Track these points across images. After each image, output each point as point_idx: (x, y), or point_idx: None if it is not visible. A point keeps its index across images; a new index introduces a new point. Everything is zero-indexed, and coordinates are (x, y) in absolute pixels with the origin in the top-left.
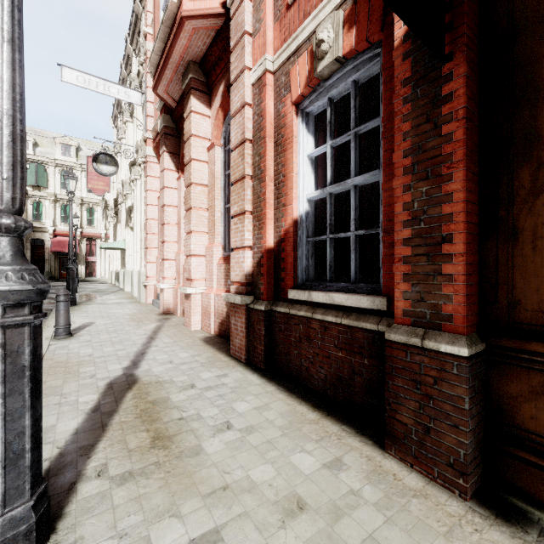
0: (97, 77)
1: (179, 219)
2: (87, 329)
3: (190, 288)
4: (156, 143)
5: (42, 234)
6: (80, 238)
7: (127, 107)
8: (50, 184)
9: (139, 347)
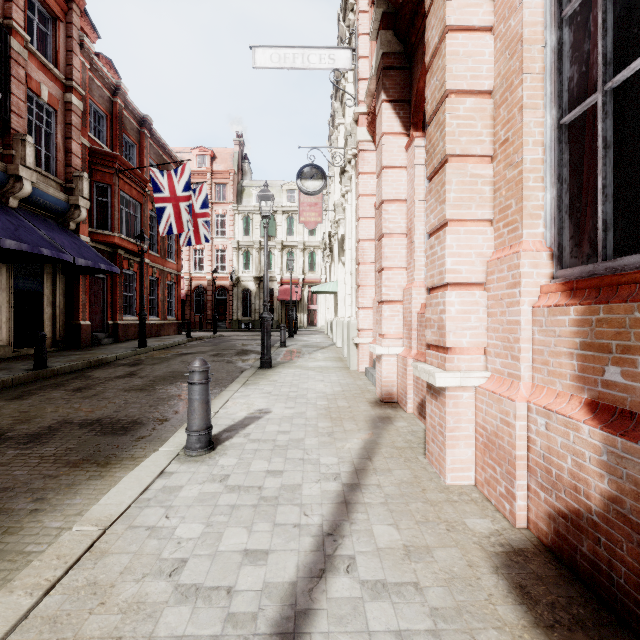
0: (294, 48)
1: (410, 223)
2: (249, 430)
3: (445, 373)
4: (371, 112)
5: (271, 283)
6: (302, 285)
7: (338, 106)
8: (278, 232)
9: (304, 554)
